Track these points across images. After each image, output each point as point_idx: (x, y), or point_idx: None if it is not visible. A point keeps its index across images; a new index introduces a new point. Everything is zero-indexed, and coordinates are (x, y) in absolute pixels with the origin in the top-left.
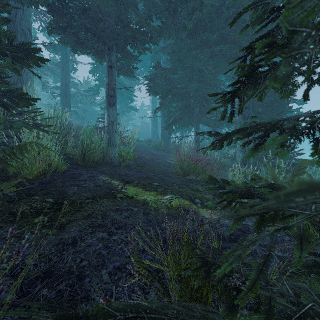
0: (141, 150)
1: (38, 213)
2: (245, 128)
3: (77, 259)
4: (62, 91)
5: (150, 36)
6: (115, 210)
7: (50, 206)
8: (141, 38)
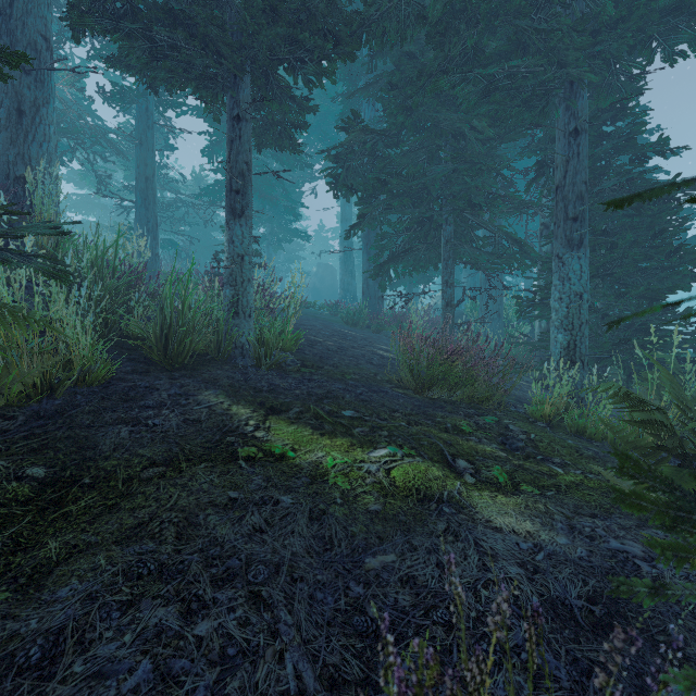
0: (315, 326)
1: None
2: None
3: None
4: (138, 193)
5: (335, 38)
6: (226, 504)
7: (31, 494)
8: (311, 44)
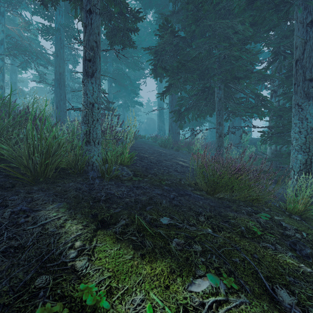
0: (144, 148)
1: None
2: None
3: None
4: (55, 81)
5: None
6: None
7: None
8: None
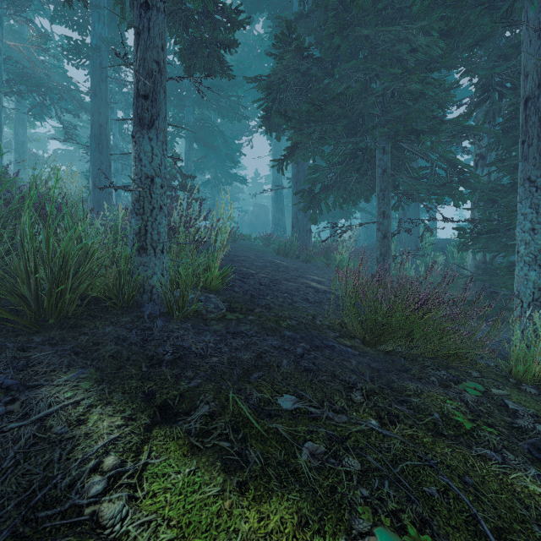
0: (248, 257)
1: None
2: None
3: None
4: (92, 138)
5: None
6: None
7: None
8: None
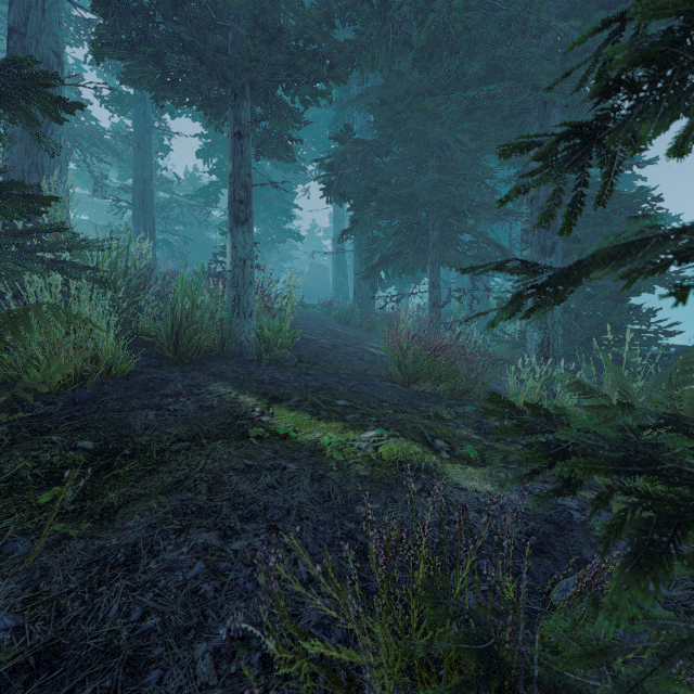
0: (309, 325)
1: (53, 478)
2: (639, 242)
3: (134, 611)
4: (136, 195)
5: (330, 63)
6: (243, 469)
7: (86, 461)
8: (308, 69)
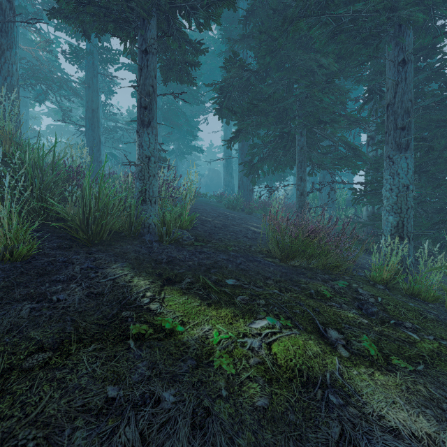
0: (206, 210)
1: None
2: None
3: None
4: (87, 120)
5: None
6: (101, 408)
7: None
8: None
